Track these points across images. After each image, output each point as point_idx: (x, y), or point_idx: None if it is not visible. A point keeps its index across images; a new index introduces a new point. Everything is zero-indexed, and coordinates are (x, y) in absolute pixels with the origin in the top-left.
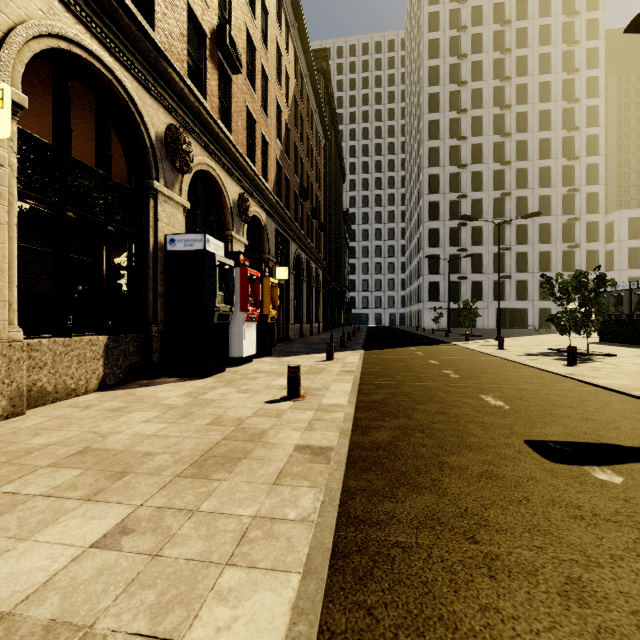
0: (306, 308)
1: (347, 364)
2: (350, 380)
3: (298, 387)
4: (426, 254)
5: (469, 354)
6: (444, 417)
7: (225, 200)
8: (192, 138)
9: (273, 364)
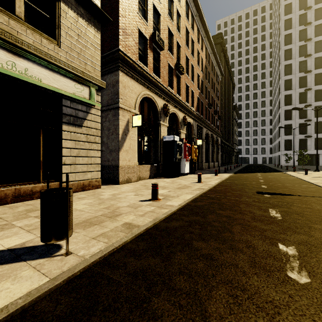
0: (211, 155)
1: (222, 177)
2: (219, 180)
3: (200, 179)
4: (283, 124)
5: (284, 176)
6: (241, 187)
7: (178, 120)
8: (169, 104)
9: (195, 176)
